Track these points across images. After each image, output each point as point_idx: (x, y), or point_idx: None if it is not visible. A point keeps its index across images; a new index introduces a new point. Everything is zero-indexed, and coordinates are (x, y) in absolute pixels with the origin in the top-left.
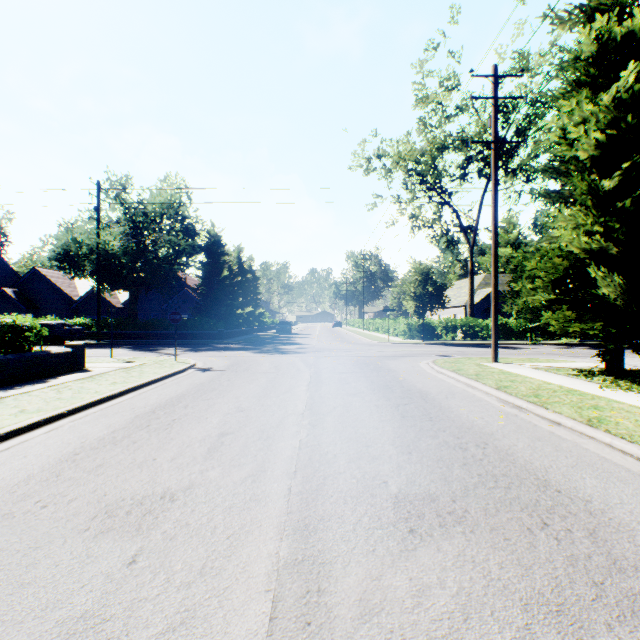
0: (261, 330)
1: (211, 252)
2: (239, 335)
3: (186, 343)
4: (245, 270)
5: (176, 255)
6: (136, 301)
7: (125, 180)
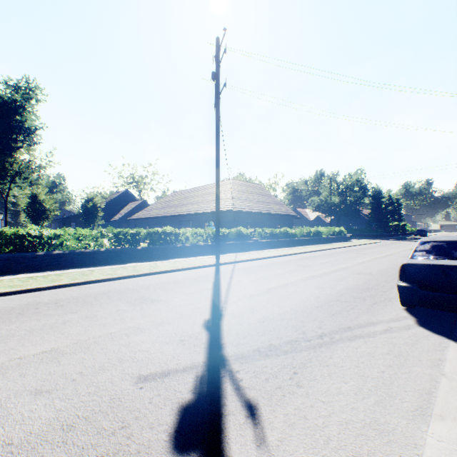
0: (403, 234)
1: (375, 198)
2: (389, 236)
3: (366, 238)
4: (392, 202)
5: (356, 199)
6: (339, 221)
7: (337, 173)
